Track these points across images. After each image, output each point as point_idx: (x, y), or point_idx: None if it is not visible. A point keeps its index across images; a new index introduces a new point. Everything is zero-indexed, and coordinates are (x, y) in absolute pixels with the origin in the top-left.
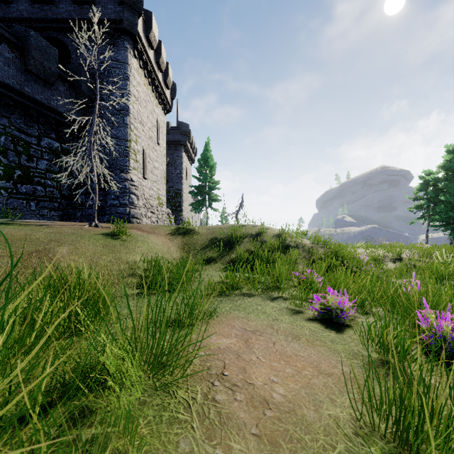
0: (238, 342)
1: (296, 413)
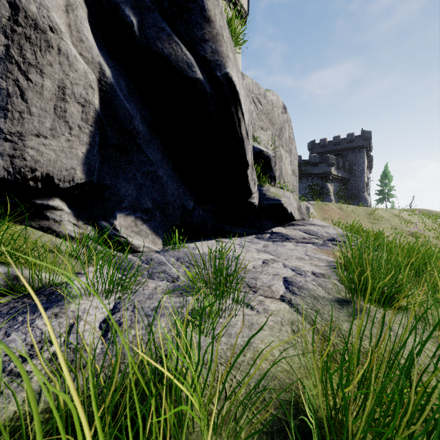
0: None
1: None
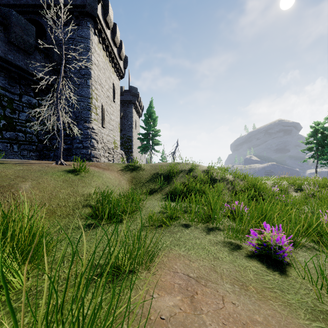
0: (183, 303)
1: None
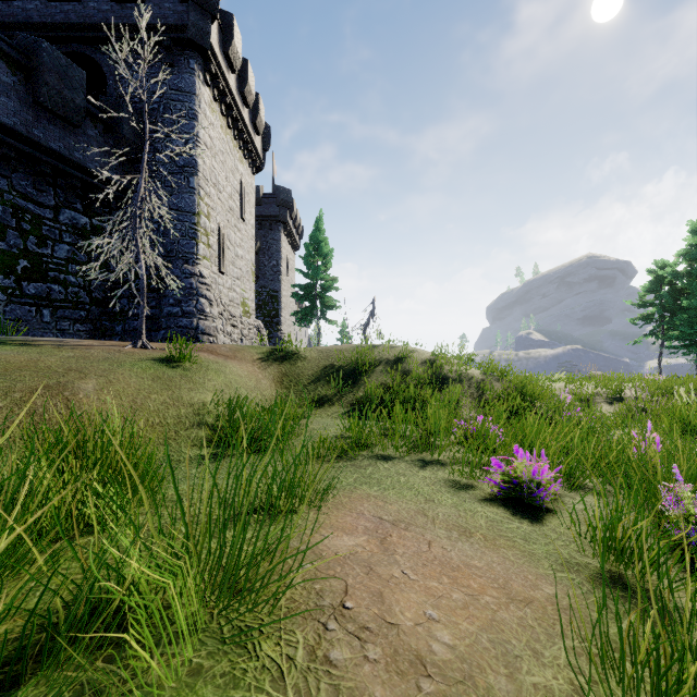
0: (369, 544)
1: (476, 683)
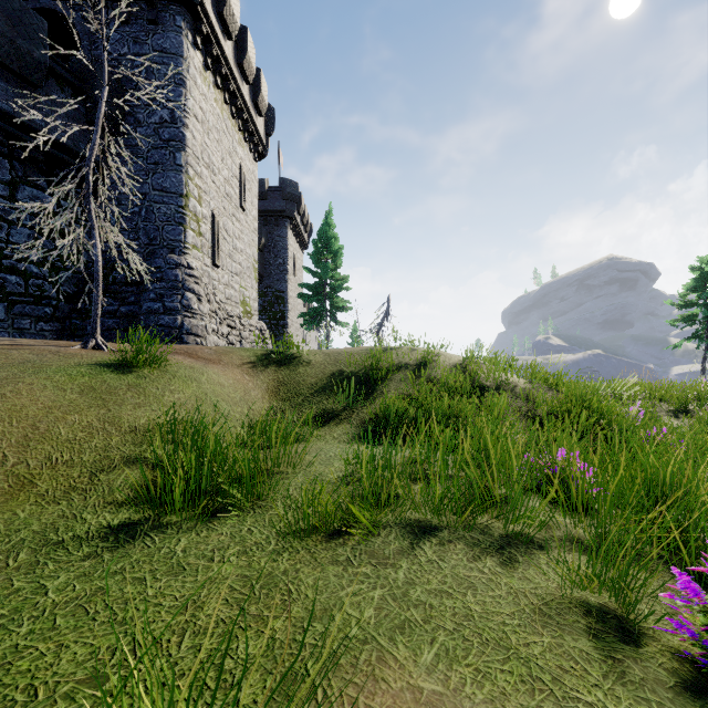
0: None
1: None
